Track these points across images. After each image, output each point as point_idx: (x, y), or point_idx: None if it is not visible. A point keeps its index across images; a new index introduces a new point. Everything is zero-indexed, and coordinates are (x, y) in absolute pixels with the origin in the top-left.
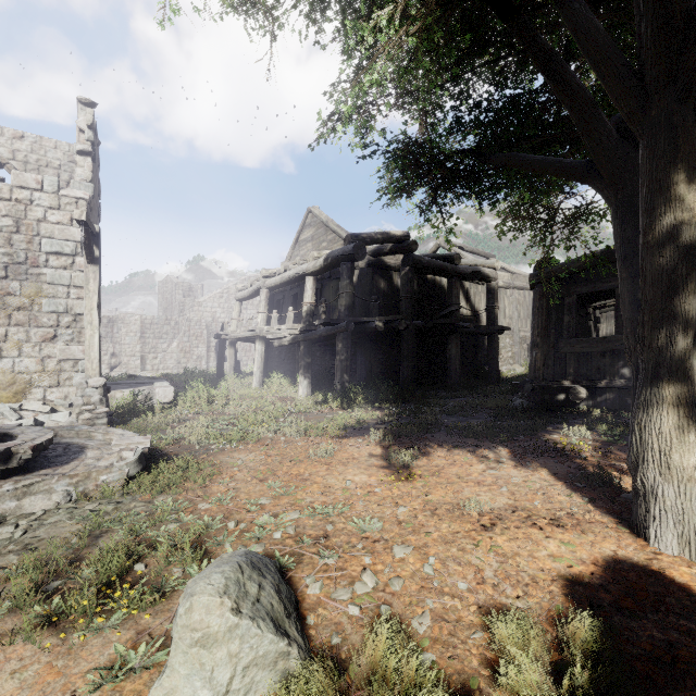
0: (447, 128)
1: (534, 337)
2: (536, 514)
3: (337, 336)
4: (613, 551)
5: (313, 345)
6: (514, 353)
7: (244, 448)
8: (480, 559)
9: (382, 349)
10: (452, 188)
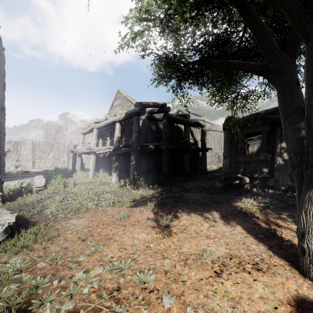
0: (188, 44)
1: (225, 153)
2: (243, 260)
3: (131, 152)
4: (296, 291)
5: (120, 156)
6: (212, 160)
7: (77, 216)
8: (219, 306)
9: (153, 158)
10: (188, 80)
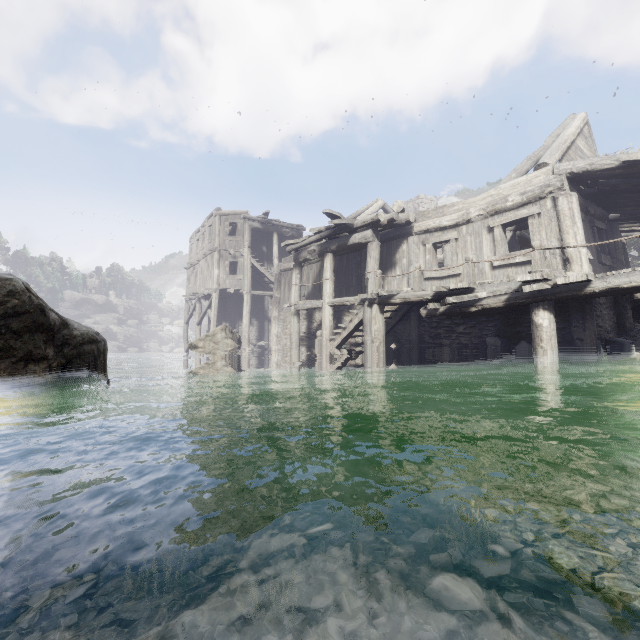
0: None
1: None
2: None
3: None
4: None
5: None
6: None
7: None
8: None
9: None
10: None
